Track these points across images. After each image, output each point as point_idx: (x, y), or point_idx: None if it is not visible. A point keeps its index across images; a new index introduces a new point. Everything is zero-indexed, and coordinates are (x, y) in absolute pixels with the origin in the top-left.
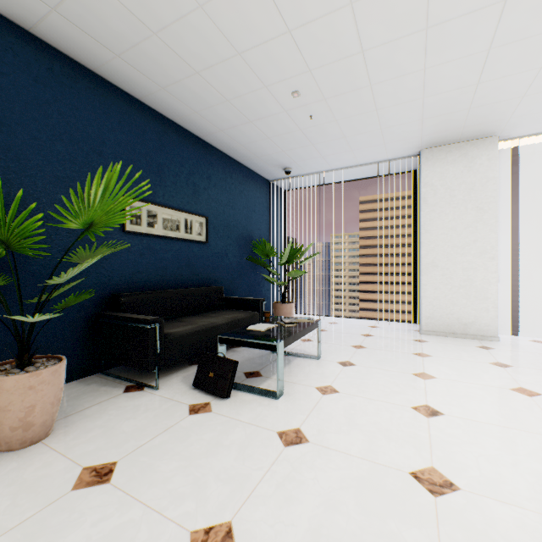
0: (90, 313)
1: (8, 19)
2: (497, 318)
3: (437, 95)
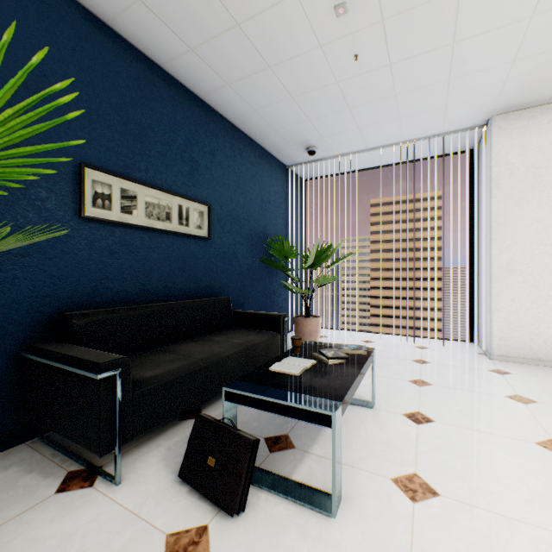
0: (19, 345)
1: None
2: None
3: None
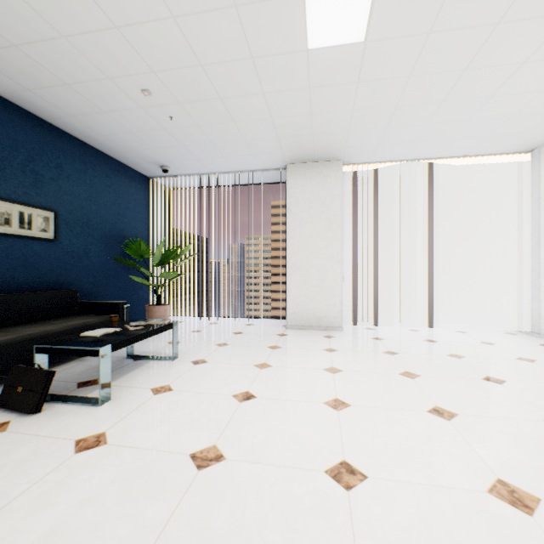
0: None
1: None
2: (342, 311)
3: (283, 118)
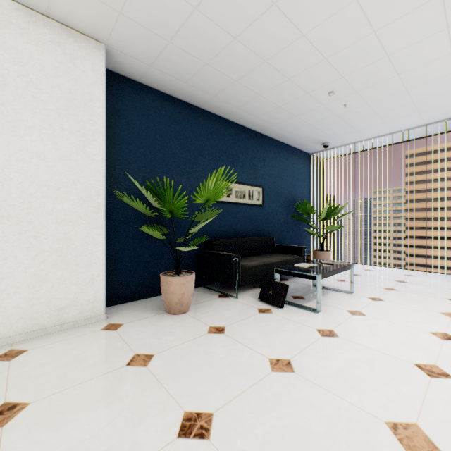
0: (197, 250)
1: (163, 92)
2: None
3: None
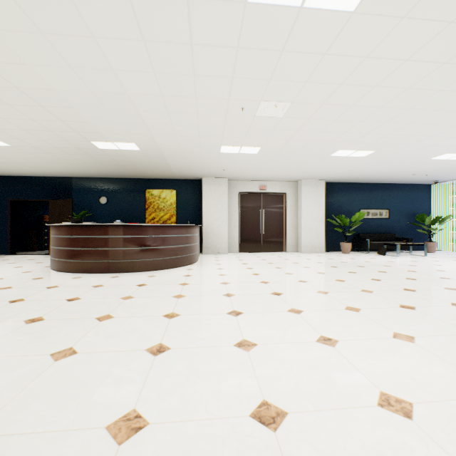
0: (352, 237)
1: (339, 182)
2: None
3: None
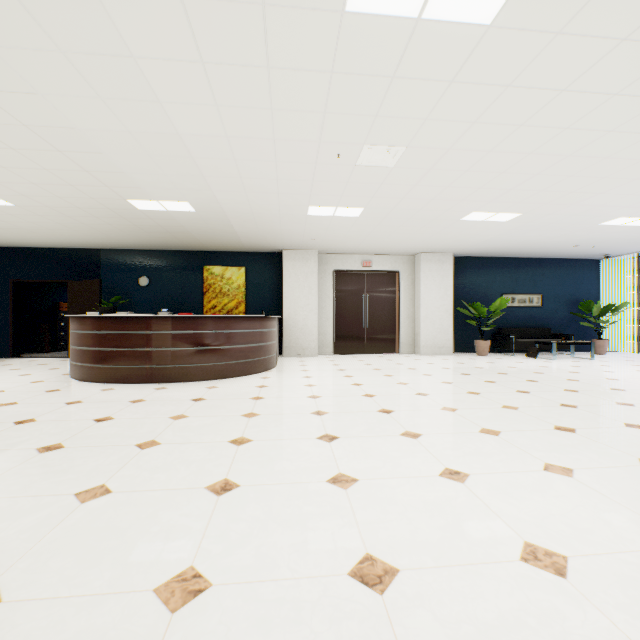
0: (491, 333)
1: (473, 256)
2: None
3: None
